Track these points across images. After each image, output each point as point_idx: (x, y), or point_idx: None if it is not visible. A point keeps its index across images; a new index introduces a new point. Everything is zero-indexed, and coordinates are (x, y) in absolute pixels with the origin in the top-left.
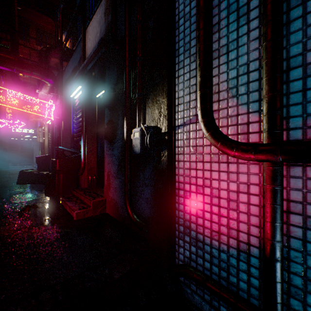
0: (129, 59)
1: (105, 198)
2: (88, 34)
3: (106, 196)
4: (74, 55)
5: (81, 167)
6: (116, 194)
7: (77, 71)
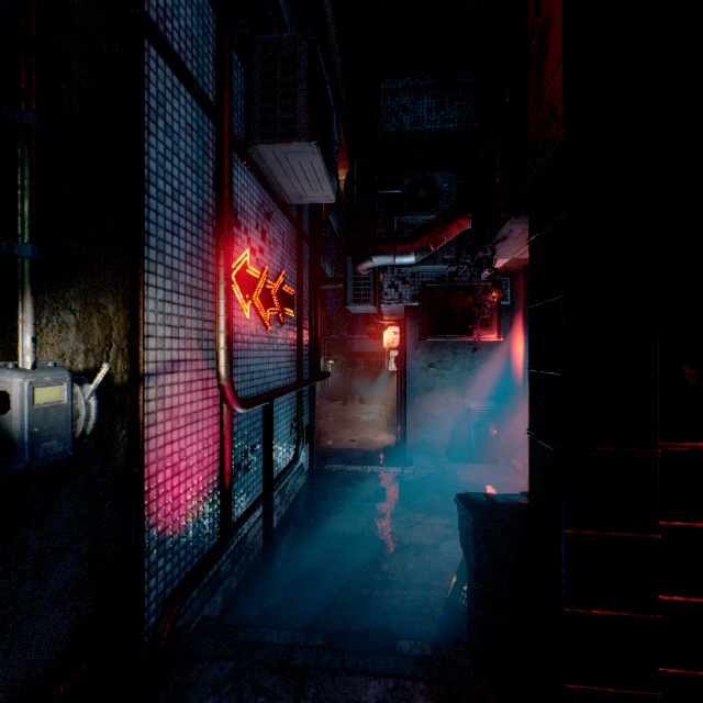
0: None
1: None
2: None
3: None
4: None
5: None
6: None
7: None
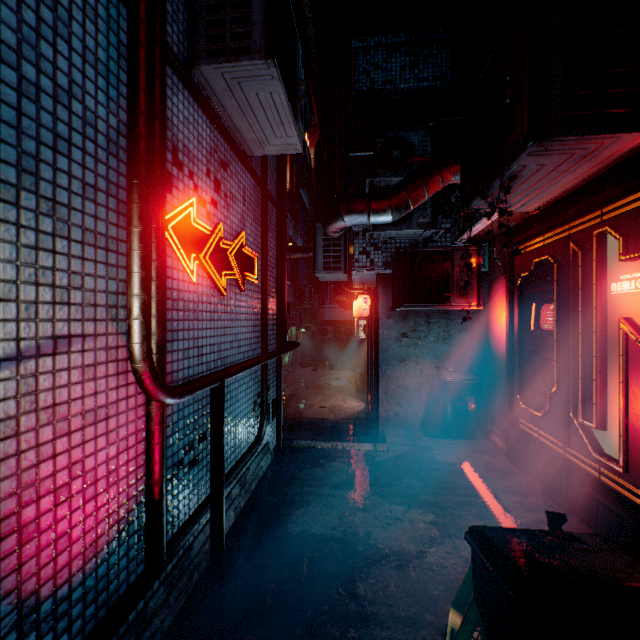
0: None
1: None
2: None
3: None
4: None
5: None
6: None
7: None
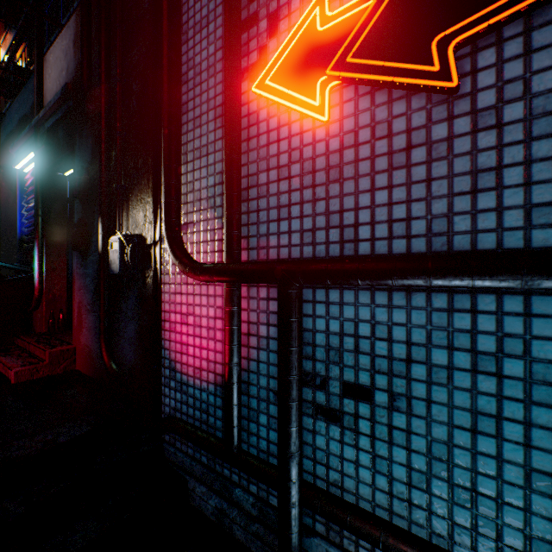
0: (107, 130)
1: (75, 346)
2: (47, 65)
3: (77, 342)
4: (23, 93)
5: (35, 297)
6: (92, 337)
7: (28, 123)
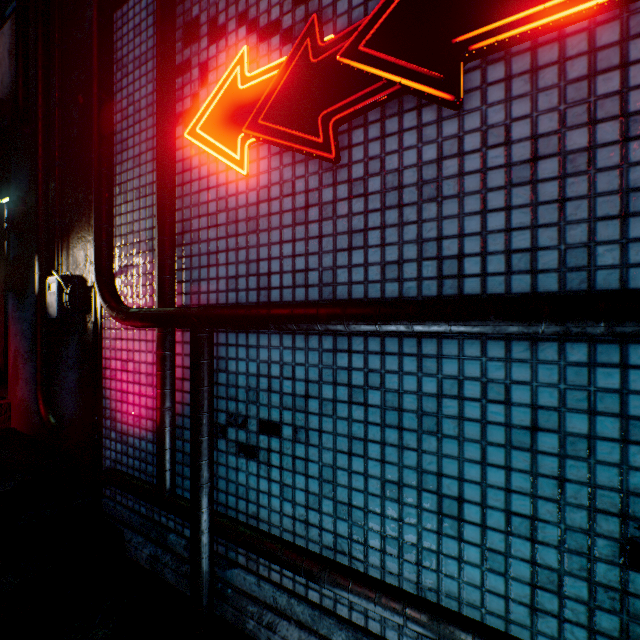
0: (45, 158)
1: (11, 401)
2: None
3: (13, 396)
4: None
5: None
6: (29, 390)
7: None
